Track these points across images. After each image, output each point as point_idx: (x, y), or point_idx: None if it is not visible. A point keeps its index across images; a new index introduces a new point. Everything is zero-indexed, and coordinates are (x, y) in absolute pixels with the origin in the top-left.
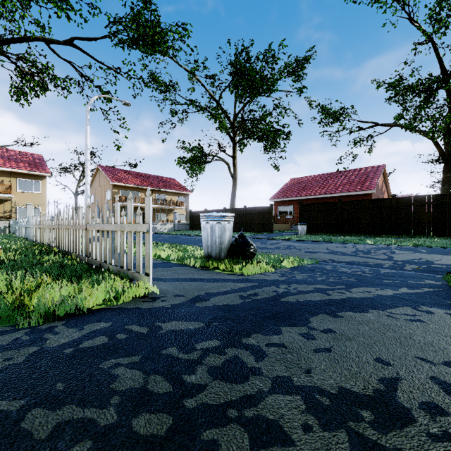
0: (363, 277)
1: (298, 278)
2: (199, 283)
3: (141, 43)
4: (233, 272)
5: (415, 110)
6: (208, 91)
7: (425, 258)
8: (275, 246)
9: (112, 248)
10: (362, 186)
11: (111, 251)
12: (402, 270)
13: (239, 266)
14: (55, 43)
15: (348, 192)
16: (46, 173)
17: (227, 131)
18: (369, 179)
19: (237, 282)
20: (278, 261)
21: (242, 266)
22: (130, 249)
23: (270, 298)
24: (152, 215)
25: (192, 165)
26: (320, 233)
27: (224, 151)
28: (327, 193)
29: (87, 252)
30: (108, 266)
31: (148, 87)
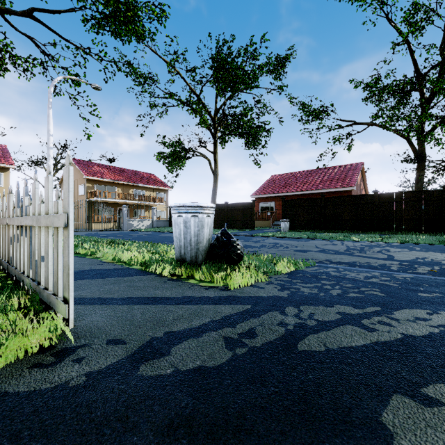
0: (389, 289)
1: (305, 293)
2: (160, 308)
3: (113, 19)
4: (214, 283)
5: (390, 110)
6: (189, 84)
7: (428, 258)
8: (260, 244)
9: (30, 252)
10: (342, 183)
11: (29, 258)
12: (416, 273)
13: (222, 275)
14: (10, 13)
15: (329, 188)
16: (10, 164)
17: (208, 126)
18: (349, 176)
19: (220, 305)
20: (272, 266)
21: (226, 274)
22: (46, 255)
23: (278, 343)
24: (130, 212)
25: (171, 161)
26: (303, 230)
27: (205, 147)
28: (308, 189)
29: (8, 257)
30: (23, 280)
31: (121, 71)
